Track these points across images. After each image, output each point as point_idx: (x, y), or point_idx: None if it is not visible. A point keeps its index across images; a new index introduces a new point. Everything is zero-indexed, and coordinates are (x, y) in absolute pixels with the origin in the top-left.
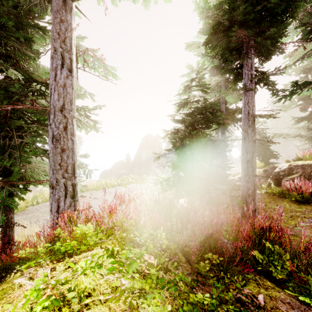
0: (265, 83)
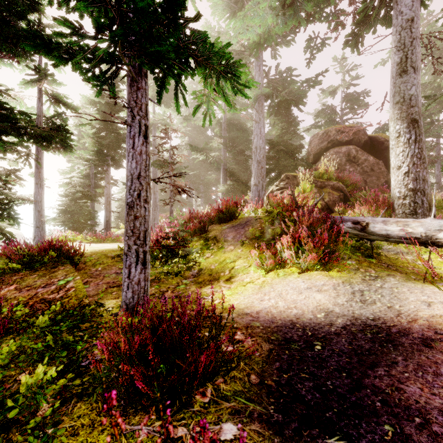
0: (115, 185)
